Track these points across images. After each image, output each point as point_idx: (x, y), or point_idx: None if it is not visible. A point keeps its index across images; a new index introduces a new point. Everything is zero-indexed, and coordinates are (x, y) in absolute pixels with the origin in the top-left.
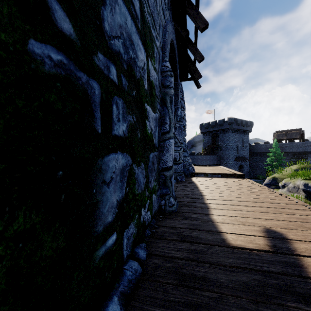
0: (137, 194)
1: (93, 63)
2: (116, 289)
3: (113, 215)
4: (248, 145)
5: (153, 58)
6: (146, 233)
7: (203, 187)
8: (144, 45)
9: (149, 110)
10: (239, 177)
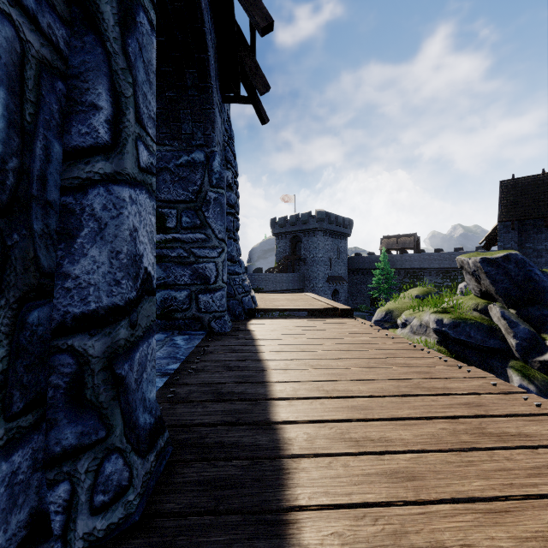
0: None
1: None
2: None
3: None
4: (345, 257)
5: None
6: None
7: (272, 350)
8: None
9: None
10: (344, 314)
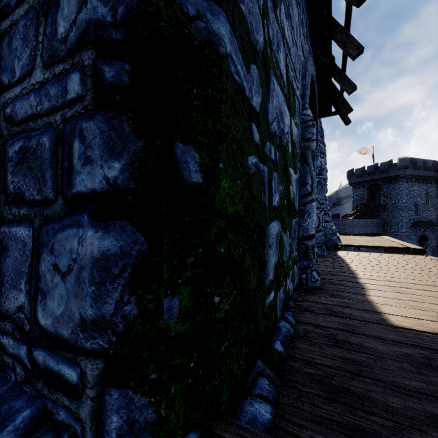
0: (284, 261)
1: (265, 153)
2: (277, 337)
3: (272, 275)
4: (437, 202)
5: (295, 113)
6: (290, 304)
7: (356, 264)
8: (288, 108)
9: (292, 172)
10: (416, 252)
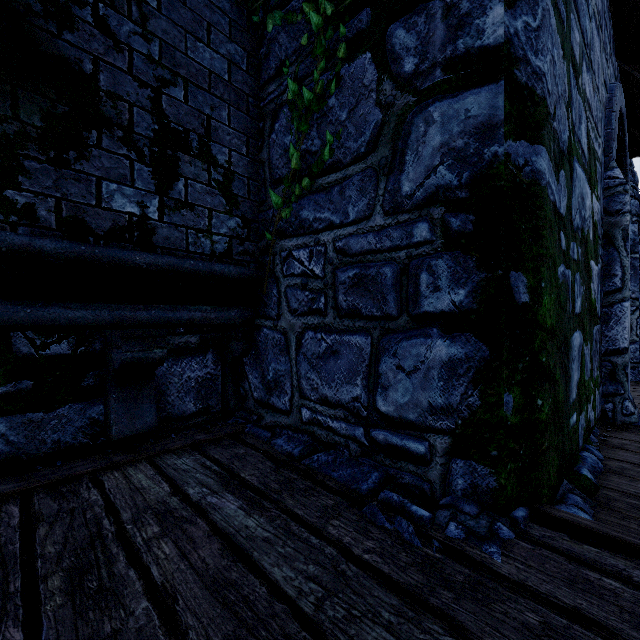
0: (585, 380)
1: (569, 256)
2: (582, 465)
3: (575, 394)
4: None
5: (596, 184)
6: (591, 438)
7: None
8: (589, 184)
9: (593, 265)
10: None
